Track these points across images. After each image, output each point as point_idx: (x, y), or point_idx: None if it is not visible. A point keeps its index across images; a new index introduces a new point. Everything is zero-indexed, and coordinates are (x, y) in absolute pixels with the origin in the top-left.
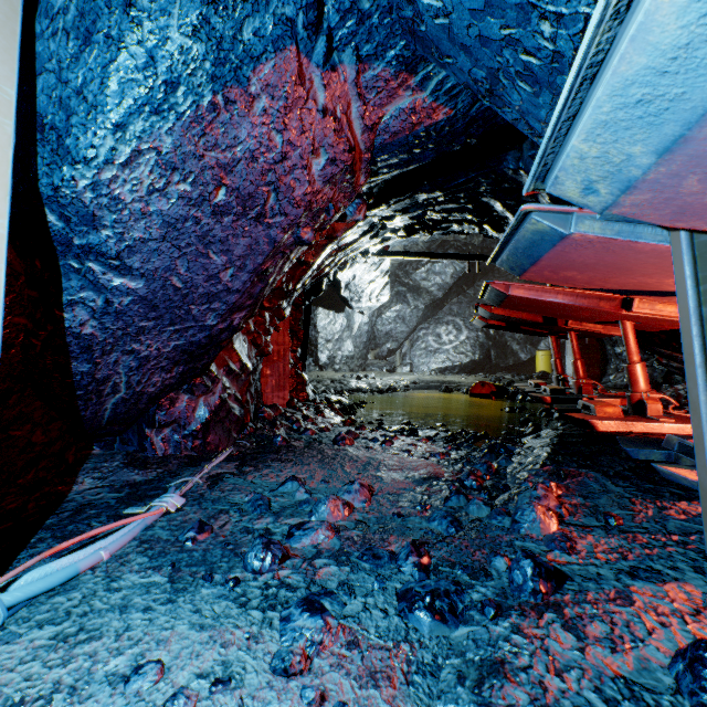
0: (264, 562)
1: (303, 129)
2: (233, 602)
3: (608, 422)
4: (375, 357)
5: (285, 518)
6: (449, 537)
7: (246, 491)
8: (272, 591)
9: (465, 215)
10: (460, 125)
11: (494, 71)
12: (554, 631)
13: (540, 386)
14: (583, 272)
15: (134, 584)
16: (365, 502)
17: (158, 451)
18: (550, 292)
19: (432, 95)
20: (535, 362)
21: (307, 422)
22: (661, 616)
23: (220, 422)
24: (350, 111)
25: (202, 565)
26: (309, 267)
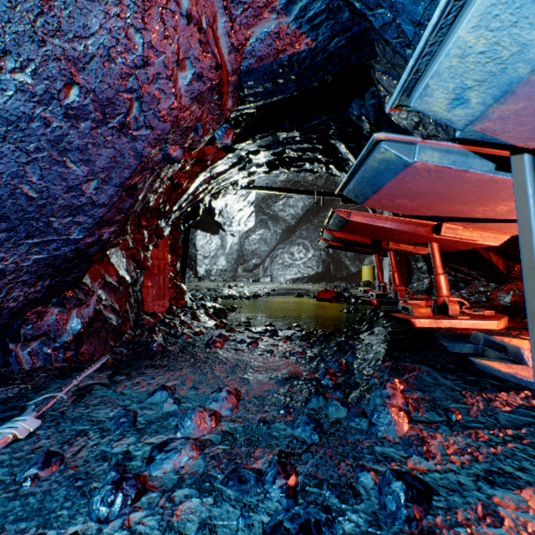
0: (112, 507)
1: (165, 33)
2: None
3: (423, 320)
4: (243, 270)
5: (149, 436)
6: (313, 446)
7: (113, 404)
8: None
9: (316, 155)
10: (319, 59)
11: None
12: None
13: (368, 291)
14: (414, 200)
15: None
16: (232, 409)
17: (24, 365)
18: (381, 219)
19: (296, 21)
20: (361, 274)
21: (184, 327)
22: None
23: (95, 332)
24: (217, 25)
25: (35, 517)
26: (185, 191)
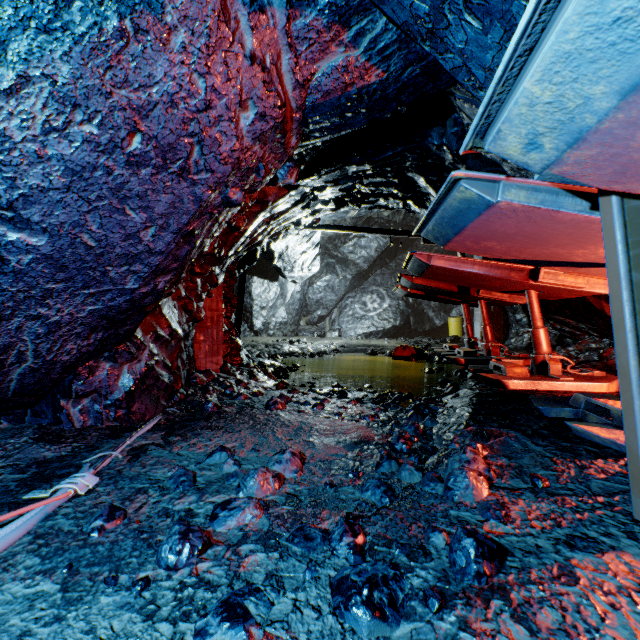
0: (180, 556)
1: (229, 76)
2: (138, 613)
3: (517, 381)
4: (306, 323)
5: (210, 496)
6: (383, 509)
7: (170, 464)
8: (187, 593)
9: (391, 190)
10: (391, 90)
11: (439, 3)
12: (504, 624)
13: (454, 348)
14: (503, 242)
15: (14, 598)
16: (296, 472)
17: (76, 423)
18: (468, 263)
19: (365, 53)
20: (447, 328)
21: (240, 387)
22: (609, 596)
23: (147, 390)
24: (281, 62)
25: (107, 562)
26: (242, 234)
